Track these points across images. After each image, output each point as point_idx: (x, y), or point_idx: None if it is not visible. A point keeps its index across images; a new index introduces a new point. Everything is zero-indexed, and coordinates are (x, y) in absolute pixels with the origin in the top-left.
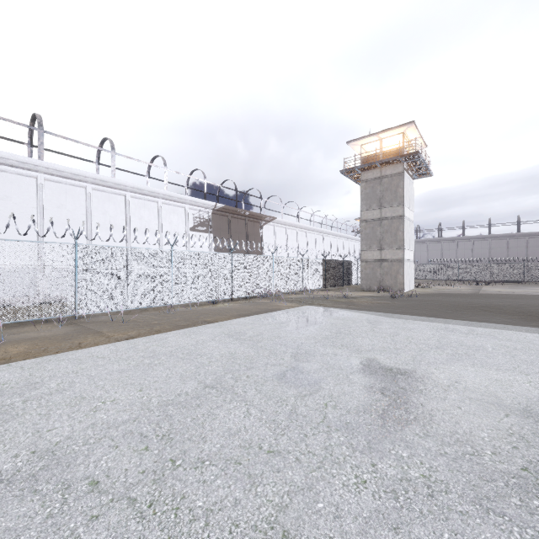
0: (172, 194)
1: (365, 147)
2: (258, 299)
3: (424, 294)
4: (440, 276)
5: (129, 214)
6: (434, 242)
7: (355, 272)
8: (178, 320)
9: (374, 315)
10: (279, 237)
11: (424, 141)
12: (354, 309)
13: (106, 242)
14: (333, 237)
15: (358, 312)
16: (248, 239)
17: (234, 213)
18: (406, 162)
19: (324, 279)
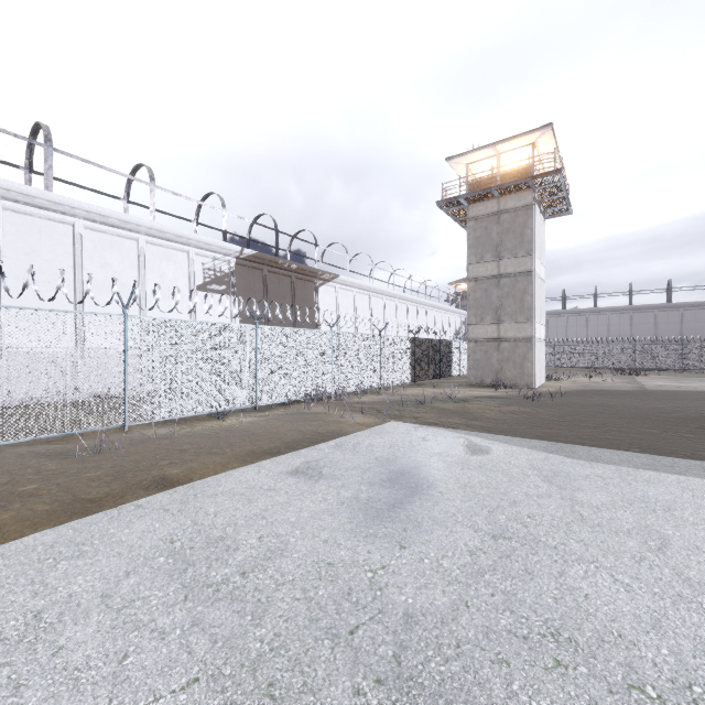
0: (164, 227)
1: (473, 168)
2: (304, 406)
3: (568, 392)
4: (568, 362)
5: (81, 257)
6: (557, 316)
7: (457, 357)
8: (99, 476)
9: (536, 450)
10: (343, 305)
11: (560, 161)
12: (482, 430)
13: (33, 304)
14: (421, 306)
15: (497, 439)
16: (295, 307)
17: (273, 265)
18: (537, 190)
19: (413, 368)
